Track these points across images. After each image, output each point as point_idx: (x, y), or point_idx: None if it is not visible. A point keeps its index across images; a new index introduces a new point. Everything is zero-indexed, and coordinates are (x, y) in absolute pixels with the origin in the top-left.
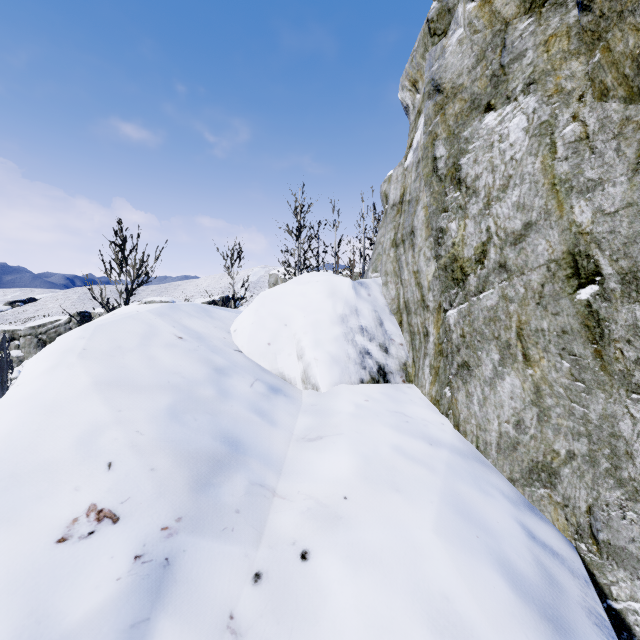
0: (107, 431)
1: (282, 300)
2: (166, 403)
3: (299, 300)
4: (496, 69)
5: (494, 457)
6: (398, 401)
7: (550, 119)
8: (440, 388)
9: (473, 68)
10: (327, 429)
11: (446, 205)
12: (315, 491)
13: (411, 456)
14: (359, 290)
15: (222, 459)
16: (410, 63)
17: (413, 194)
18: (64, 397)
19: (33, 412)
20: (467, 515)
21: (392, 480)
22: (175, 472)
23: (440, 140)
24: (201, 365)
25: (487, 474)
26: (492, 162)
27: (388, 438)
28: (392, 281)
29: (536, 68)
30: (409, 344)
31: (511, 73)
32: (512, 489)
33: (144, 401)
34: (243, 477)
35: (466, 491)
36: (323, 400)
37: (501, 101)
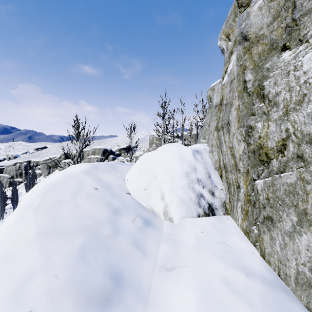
0: (35, 278)
1: (153, 162)
2: (79, 245)
3: (162, 162)
4: (289, 22)
5: (293, 287)
6: (222, 232)
7: None
8: (249, 225)
9: (271, 23)
10: (178, 260)
11: (253, 111)
12: None
13: (235, 289)
14: (196, 155)
15: (108, 296)
16: (225, 25)
17: (228, 100)
18: (16, 248)
19: None
20: None
21: None
22: None
23: (248, 70)
24: (105, 208)
25: (290, 303)
26: (289, 84)
27: (218, 270)
28: (215, 150)
29: None
30: (226, 190)
31: (302, 24)
32: None
33: (65, 245)
34: None
35: None
36: (175, 231)
37: (295, 43)
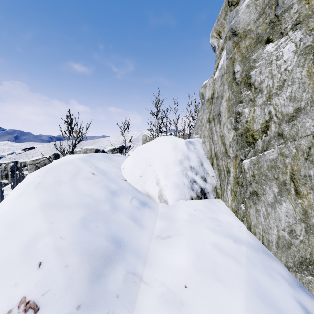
0: (42, 238)
1: (148, 151)
2: (81, 216)
3: (157, 151)
4: (272, 18)
5: (274, 250)
6: (213, 211)
7: (312, 44)
8: (237, 204)
9: (257, 19)
10: (173, 231)
11: (241, 99)
12: (166, 279)
13: (224, 251)
14: (189, 146)
15: (110, 255)
16: (217, 23)
17: (219, 93)
18: (21, 215)
19: (0, 226)
20: (264, 298)
21: (214, 271)
22: (80, 267)
23: (237, 62)
24: (103, 190)
25: (271, 263)
26: (271, 72)
27: (209, 237)
28: (207, 141)
29: (301, 14)
30: (218, 176)
31: (283, 19)
32: (288, 273)
33: (68, 215)
34: (122, 268)
35: (261, 278)
36: (170, 210)
37: (277, 36)
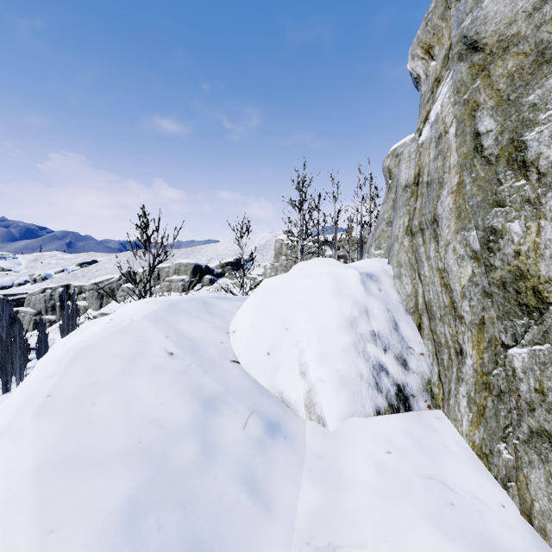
0: None
1: (283, 296)
2: (125, 493)
3: (301, 297)
4: None
5: None
6: (429, 451)
7: None
8: (489, 438)
9: (536, 9)
10: (341, 526)
11: (500, 197)
12: None
13: None
14: (368, 285)
15: None
16: (424, 28)
17: (433, 175)
18: None
19: None
20: None
21: None
22: None
23: (484, 110)
24: (187, 398)
25: None
26: None
27: None
28: (407, 274)
29: None
30: (432, 355)
31: None
32: None
33: (95, 496)
34: None
35: None
36: (332, 448)
37: None
